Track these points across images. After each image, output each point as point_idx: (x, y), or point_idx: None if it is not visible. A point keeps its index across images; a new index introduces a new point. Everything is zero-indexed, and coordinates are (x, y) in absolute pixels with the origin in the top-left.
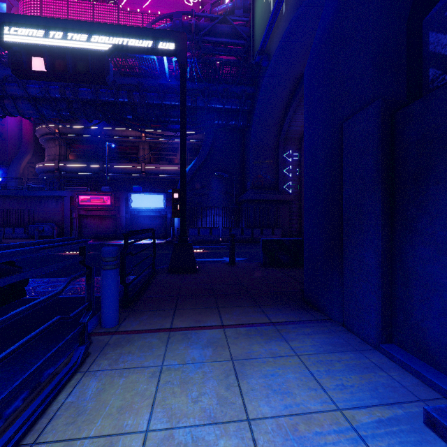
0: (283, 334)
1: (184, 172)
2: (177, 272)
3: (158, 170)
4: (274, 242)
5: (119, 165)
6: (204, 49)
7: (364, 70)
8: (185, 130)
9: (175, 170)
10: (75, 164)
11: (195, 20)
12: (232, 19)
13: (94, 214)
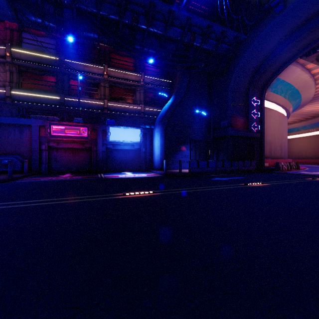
0: None
1: None
2: None
3: (119, 108)
4: None
5: (81, 99)
6: None
7: None
8: None
9: (135, 109)
10: (31, 93)
11: None
12: None
13: (66, 147)
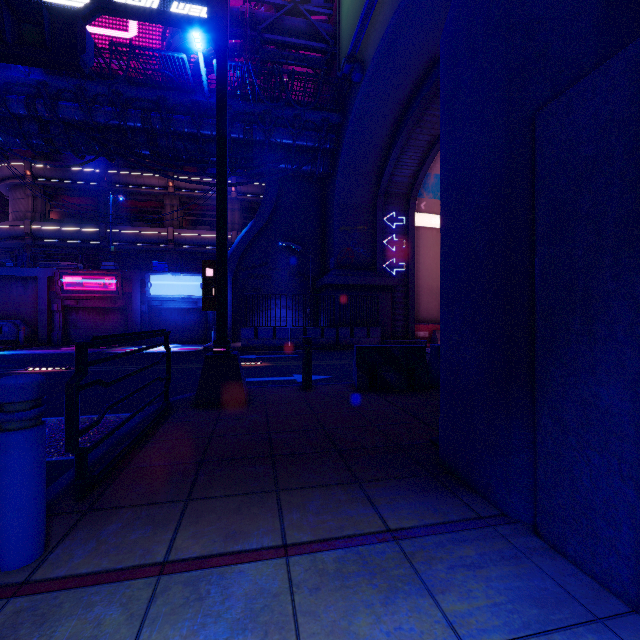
0: (419, 568)
1: (223, 231)
2: (209, 407)
3: (194, 239)
4: (376, 350)
5: (131, 229)
6: (264, 54)
7: (581, 3)
8: (225, 159)
9: None
10: (58, 226)
11: (250, 7)
12: (307, 9)
13: (89, 306)
